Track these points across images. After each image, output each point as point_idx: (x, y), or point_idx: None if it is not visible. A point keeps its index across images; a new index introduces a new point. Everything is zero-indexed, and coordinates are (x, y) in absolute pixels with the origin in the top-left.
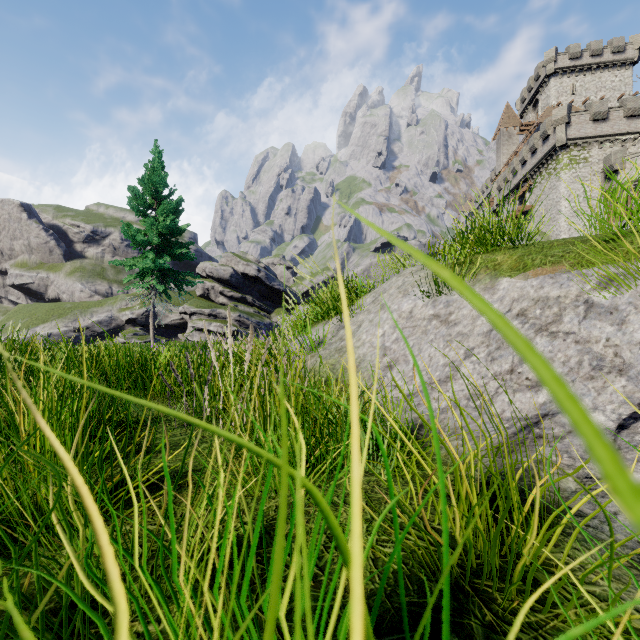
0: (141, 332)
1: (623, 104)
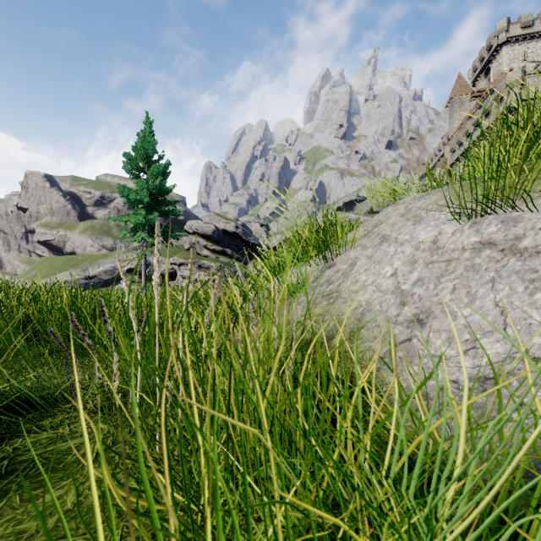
0: (138, 280)
1: None
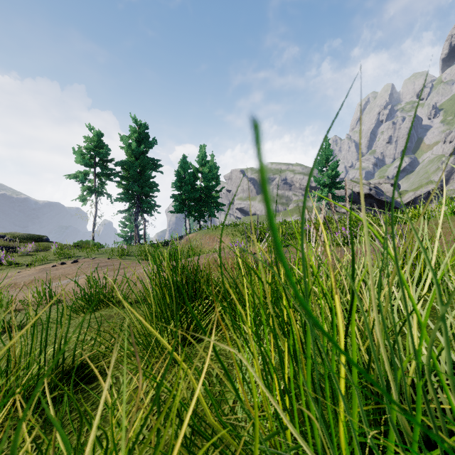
0: None
1: None
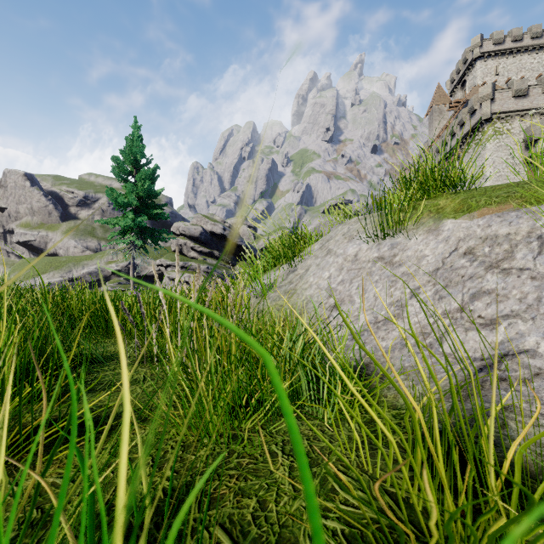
0: (124, 281)
1: (541, 82)
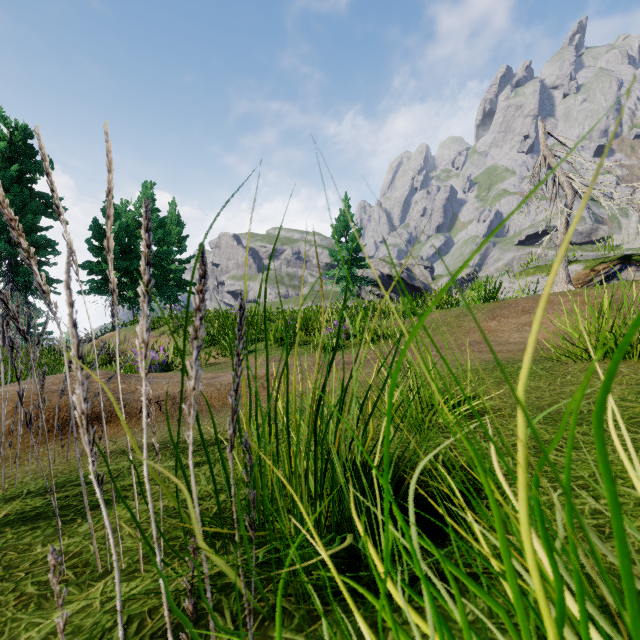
0: None
1: None
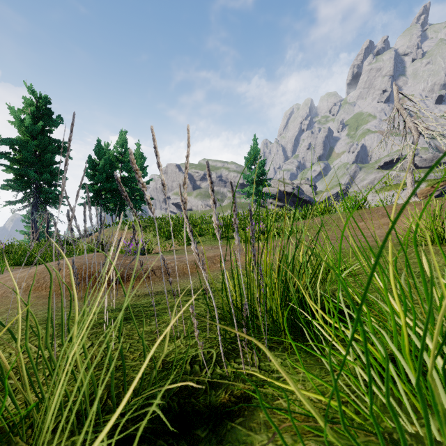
0: None
1: None
